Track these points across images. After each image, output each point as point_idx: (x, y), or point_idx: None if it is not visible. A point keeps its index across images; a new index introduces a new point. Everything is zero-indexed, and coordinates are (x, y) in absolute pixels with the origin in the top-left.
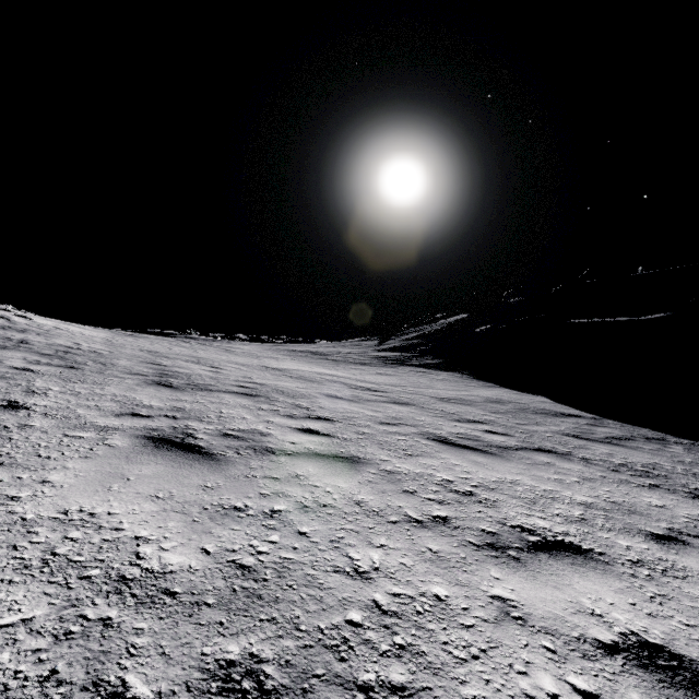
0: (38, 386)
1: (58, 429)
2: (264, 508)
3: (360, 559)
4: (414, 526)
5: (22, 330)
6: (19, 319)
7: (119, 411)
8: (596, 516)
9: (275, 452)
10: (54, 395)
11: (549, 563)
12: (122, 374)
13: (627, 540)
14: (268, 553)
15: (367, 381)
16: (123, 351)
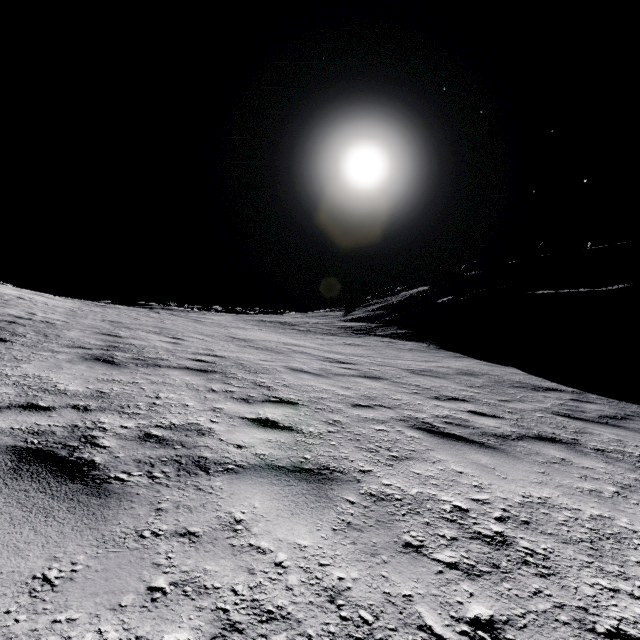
0: None
1: None
2: None
3: None
4: None
5: None
6: None
7: (9, 401)
8: None
9: (209, 468)
10: None
11: None
12: (60, 347)
13: None
14: None
15: (335, 352)
16: (82, 321)
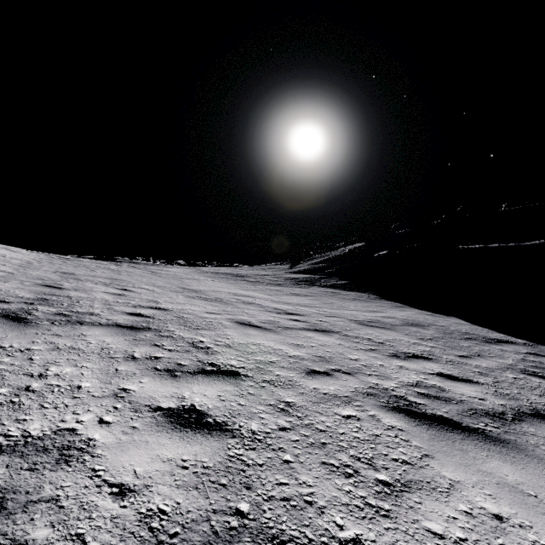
0: None
1: None
2: None
3: None
4: None
5: None
6: None
7: None
8: None
9: None
10: None
11: None
12: None
13: None
14: None
15: (282, 302)
16: (31, 272)
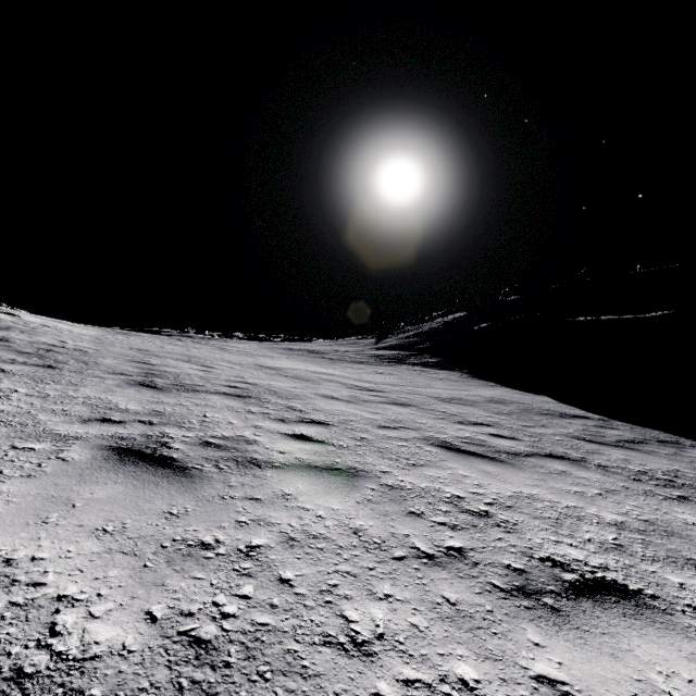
0: (3, 387)
1: (6, 440)
2: (239, 543)
3: (359, 621)
4: (425, 564)
5: (5, 327)
6: (5, 316)
7: (88, 416)
8: (633, 540)
9: (261, 465)
10: (17, 398)
11: (596, 614)
12: (104, 373)
13: (677, 574)
14: (236, 615)
15: (364, 380)
16: (111, 349)
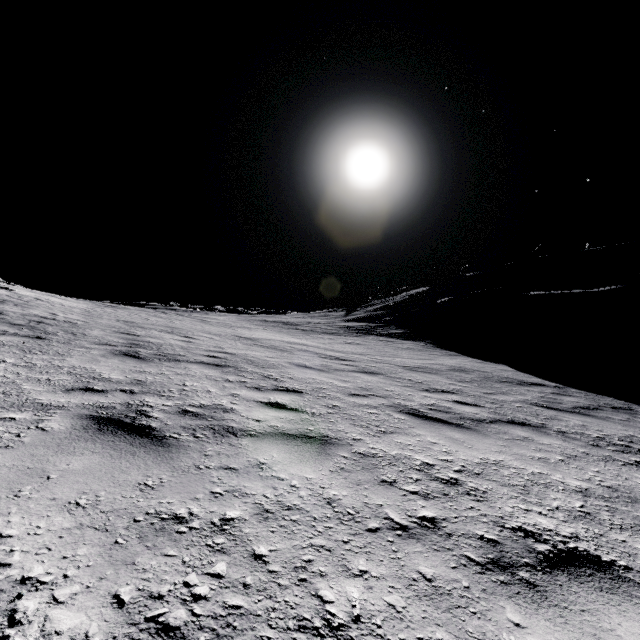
0: None
1: None
2: (213, 516)
3: (335, 601)
4: (399, 536)
5: (0, 301)
6: (0, 290)
7: (71, 385)
8: (599, 507)
9: (237, 433)
10: (4, 368)
11: (573, 589)
12: (90, 344)
13: None
14: (207, 597)
15: (335, 350)
16: (99, 321)
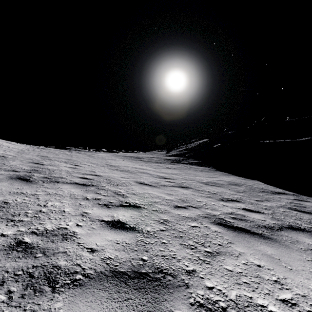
0: None
1: None
2: None
3: None
4: None
5: None
6: None
7: None
8: None
9: (57, 281)
10: None
11: None
12: (0, 170)
13: None
14: None
15: (162, 172)
16: (24, 156)
